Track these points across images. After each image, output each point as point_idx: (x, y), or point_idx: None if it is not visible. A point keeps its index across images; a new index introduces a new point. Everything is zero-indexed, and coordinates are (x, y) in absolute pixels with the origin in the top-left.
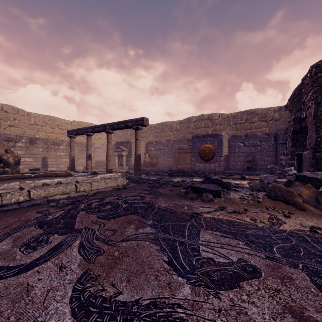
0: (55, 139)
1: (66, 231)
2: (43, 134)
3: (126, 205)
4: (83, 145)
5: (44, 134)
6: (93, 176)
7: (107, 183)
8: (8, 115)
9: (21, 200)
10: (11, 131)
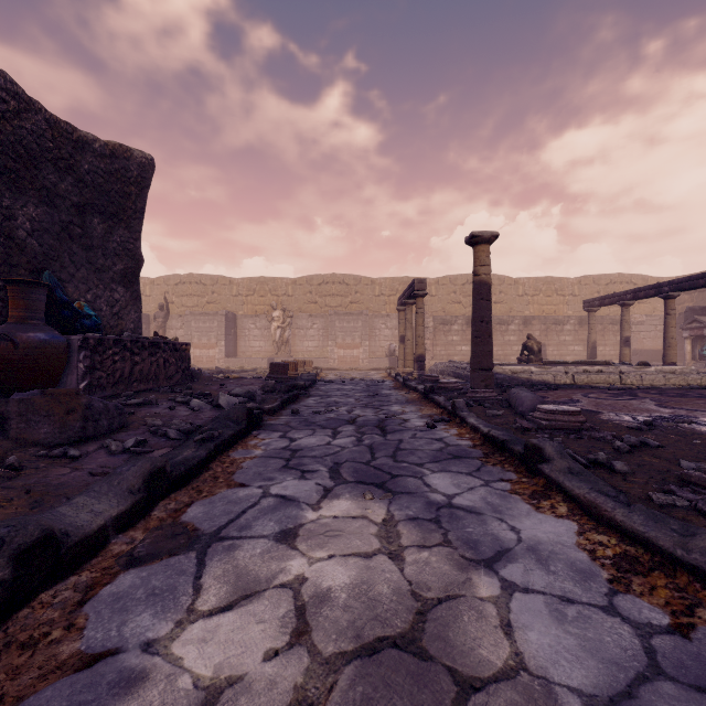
0: (557, 315)
1: (633, 396)
2: (534, 308)
3: (698, 395)
4: (605, 320)
5: (536, 308)
6: (643, 367)
7: (668, 379)
8: (493, 289)
9: (567, 383)
10: (497, 310)
